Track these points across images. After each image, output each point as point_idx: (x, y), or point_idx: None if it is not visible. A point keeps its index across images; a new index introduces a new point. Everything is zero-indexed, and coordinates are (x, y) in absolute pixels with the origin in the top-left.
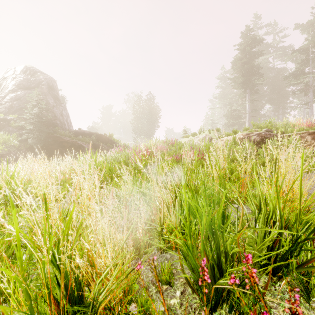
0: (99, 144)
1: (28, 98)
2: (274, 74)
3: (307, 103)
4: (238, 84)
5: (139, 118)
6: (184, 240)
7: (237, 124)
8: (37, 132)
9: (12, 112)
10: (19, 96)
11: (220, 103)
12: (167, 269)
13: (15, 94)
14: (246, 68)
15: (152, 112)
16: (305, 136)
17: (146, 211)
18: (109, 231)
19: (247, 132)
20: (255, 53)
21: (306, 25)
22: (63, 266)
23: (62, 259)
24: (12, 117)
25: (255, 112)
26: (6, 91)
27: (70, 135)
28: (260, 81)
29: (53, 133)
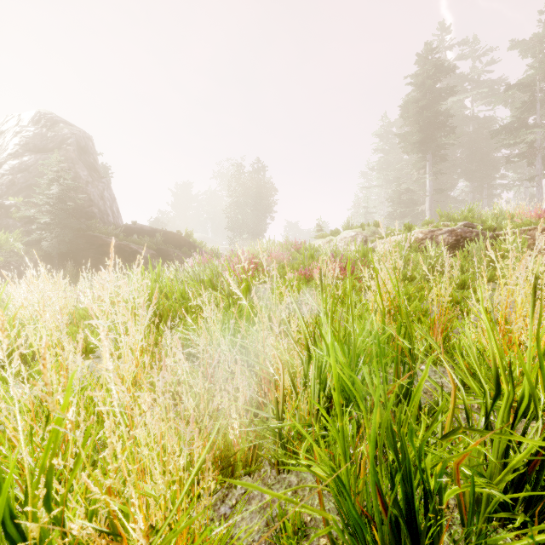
0: (168, 250)
1: (41, 168)
2: (473, 128)
3: (533, 178)
4: (413, 145)
5: (239, 204)
6: (326, 446)
7: (410, 214)
8: (57, 227)
9: (14, 192)
10: (27, 165)
11: (379, 178)
12: (292, 520)
13: (18, 160)
14: (426, 117)
15: (261, 194)
16: (534, 234)
17: (249, 383)
18: (160, 443)
19: (431, 228)
20: (441, 91)
21: (530, 43)
22: (43, 540)
23: (32, 533)
24: (14, 202)
25: (440, 195)
26: (3, 156)
27: (117, 234)
28: (450, 139)
29: (87, 229)
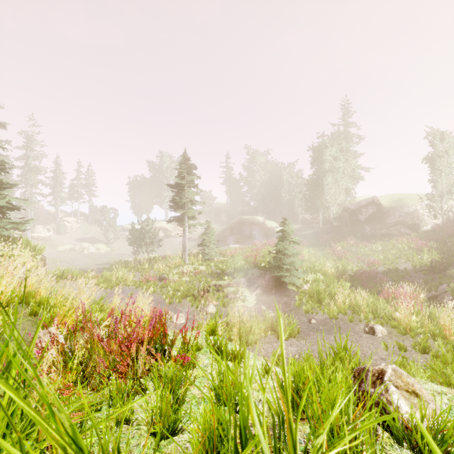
0: None
1: None
2: None
3: None
4: None
5: None
6: None
7: None
8: None
9: None
10: None
11: None
12: None
13: None
14: None
15: None
16: None
17: None
18: None
19: None
20: None
21: None
22: None
23: None
24: None
25: None
26: None
27: None
28: None
29: None
